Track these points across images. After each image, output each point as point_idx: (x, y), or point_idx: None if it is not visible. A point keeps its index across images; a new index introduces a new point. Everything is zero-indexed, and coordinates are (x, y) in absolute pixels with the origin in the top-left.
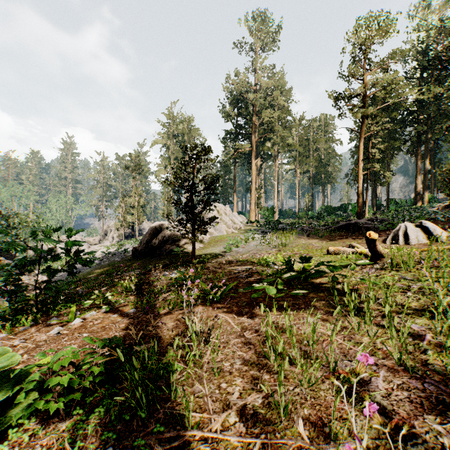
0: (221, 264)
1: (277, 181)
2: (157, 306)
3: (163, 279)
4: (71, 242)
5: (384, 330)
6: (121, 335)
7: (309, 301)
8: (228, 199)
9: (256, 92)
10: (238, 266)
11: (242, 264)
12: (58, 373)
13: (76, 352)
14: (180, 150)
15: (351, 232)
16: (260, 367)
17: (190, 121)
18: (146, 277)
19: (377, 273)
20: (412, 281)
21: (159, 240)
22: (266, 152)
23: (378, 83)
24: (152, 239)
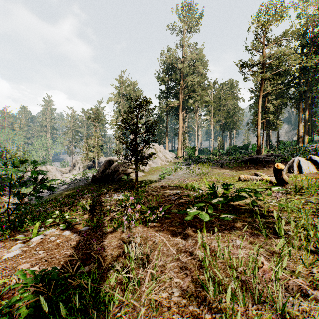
0: (157, 188)
1: (197, 128)
2: (105, 224)
3: (112, 200)
4: (35, 172)
5: (315, 256)
6: (70, 253)
7: (233, 223)
8: (162, 140)
9: (182, 63)
10: (170, 190)
11: (174, 188)
12: (2, 298)
13: (6, 289)
14: (127, 106)
15: (254, 164)
16: (199, 301)
17: (134, 85)
18: (100, 198)
19: (285, 197)
20: (317, 205)
21: (111, 170)
22: (190, 107)
23: (272, 55)
24: (107, 169)
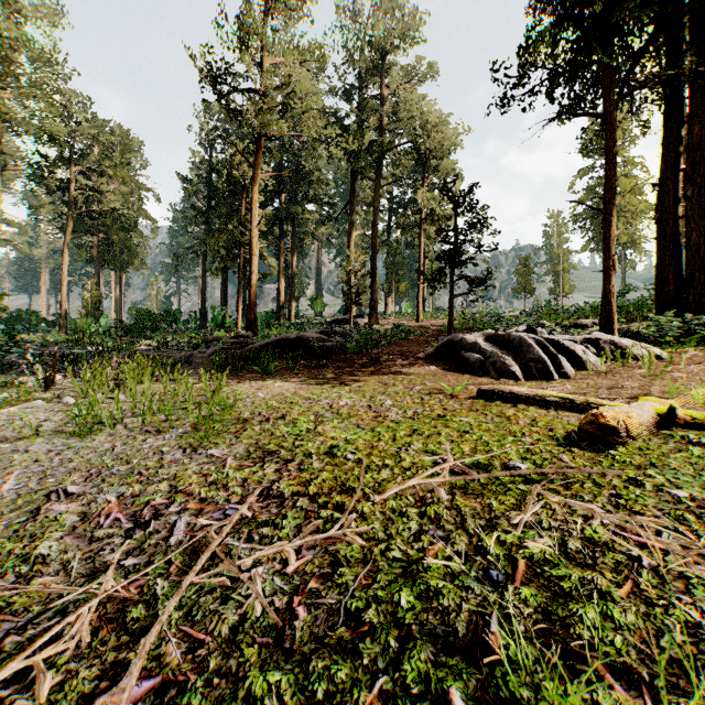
0: None
1: None
2: None
3: None
4: None
5: None
6: None
7: None
8: None
9: None
10: None
11: None
12: None
13: None
14: None
15: (320, 358)
16: None
17: None
18: None
19: None
20: None
21: None
22: None
23: (289, 85)
24: None
